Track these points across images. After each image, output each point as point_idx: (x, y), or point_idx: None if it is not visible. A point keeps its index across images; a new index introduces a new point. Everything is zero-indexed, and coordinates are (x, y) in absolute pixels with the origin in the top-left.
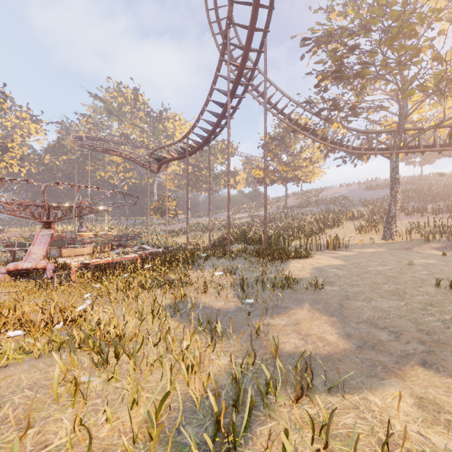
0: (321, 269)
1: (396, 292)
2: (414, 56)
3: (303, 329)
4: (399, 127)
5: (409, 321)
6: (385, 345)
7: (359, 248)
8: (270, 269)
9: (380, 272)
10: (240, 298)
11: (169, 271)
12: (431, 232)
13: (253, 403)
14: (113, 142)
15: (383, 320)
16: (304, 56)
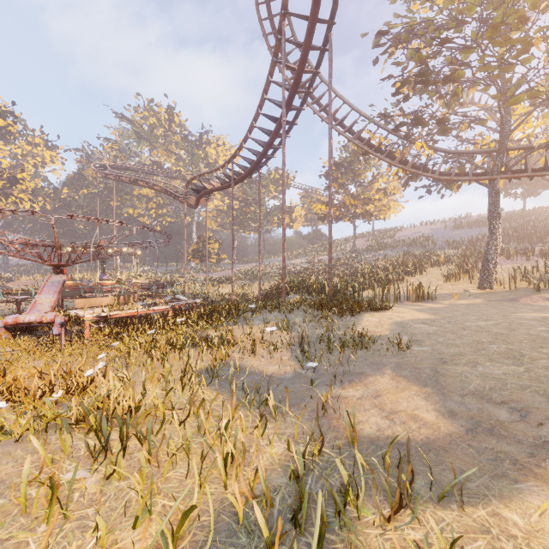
0: (404, 324)
1: (509, 353)
2: (522, 52)
3: (386, 403)
4: (500, 146)
5: (536, 394)
6: (509, 428)
7: (448, 299)
8: (338, 324)
9: (482, 329)
10: (299, 361)
11: (208, 326)
12: (541, 279)
13: (323, 520)
14: (143, 172)
15: (498, 392)
16: (377, 60)
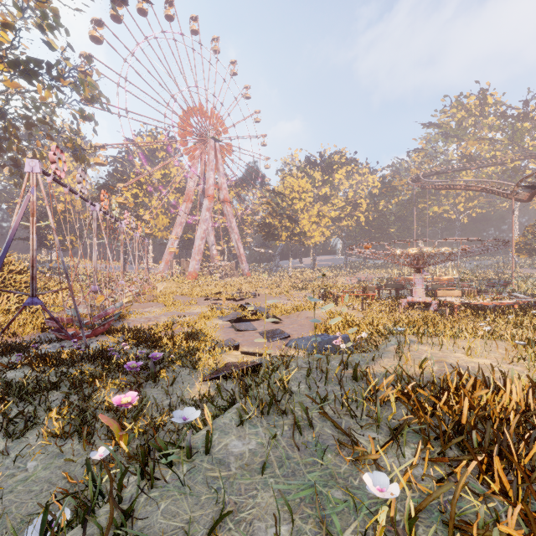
0: None
1: None
2: None
3: None
4: None
5: None
6: None
7: None
8: None
9: None
10: None
11: None
12: None
13: None
14: (452, 171)
15: None
16: None
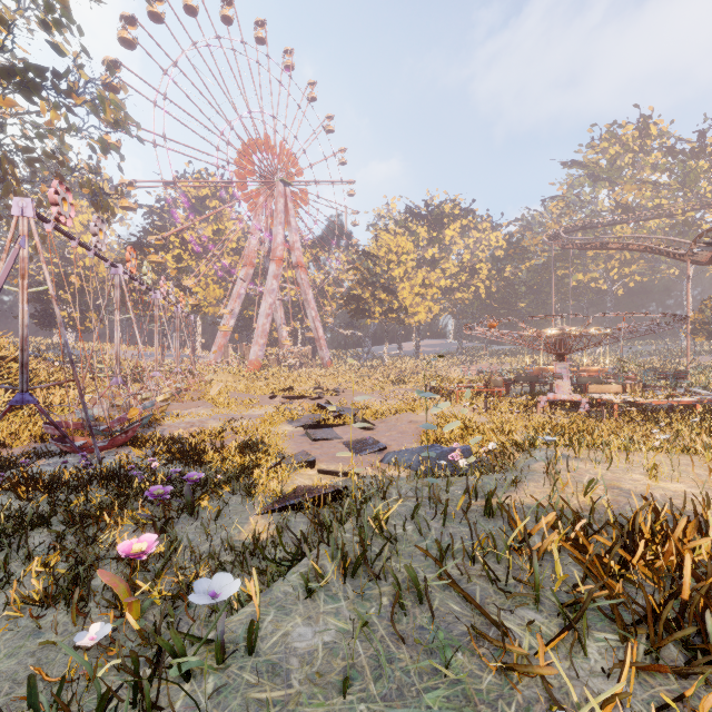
0: None
1: None
2: None
3: None
4: None
5: None
6: None
7: None
8: None
9: None
10: None
11: None
12: None
13: None
14: (602, 225)
15: None
16: None
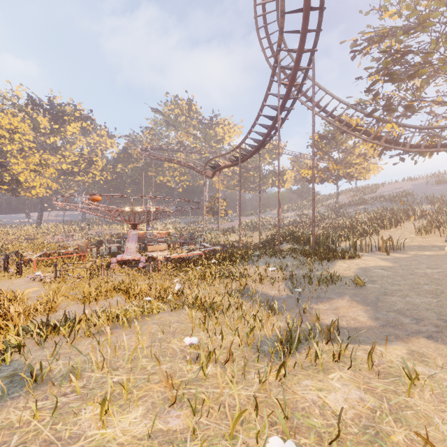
0: (366, 269)
1: (434, 291)
2: None
3: (340, 313)
4: None
5: (433, 313)
6: (404, 326)
7: (416, 250)
8: (317, 267)
9: (426, 275)
10: (290, 289)
11: (231, 266)
12: None
13: (300, 341)
14: (171, 150)
15: (410, 311)
16: (355, 56)
